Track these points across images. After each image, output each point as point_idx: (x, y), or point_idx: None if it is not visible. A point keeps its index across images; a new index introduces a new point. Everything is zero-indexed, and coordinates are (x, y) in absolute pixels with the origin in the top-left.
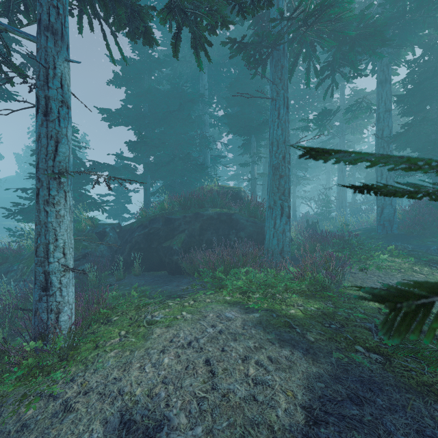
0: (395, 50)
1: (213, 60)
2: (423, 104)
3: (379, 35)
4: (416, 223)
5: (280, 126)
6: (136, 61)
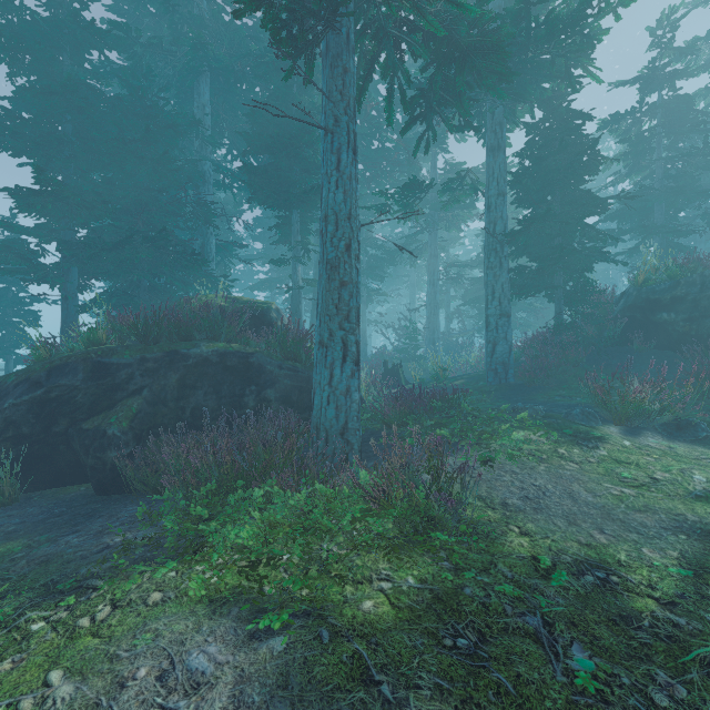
0: (510, 105)
1: (221, 61)
2: (545, 192)
3: (504, 52)
4: (539, 368)
5: (341, 185)
6: (39, 18)
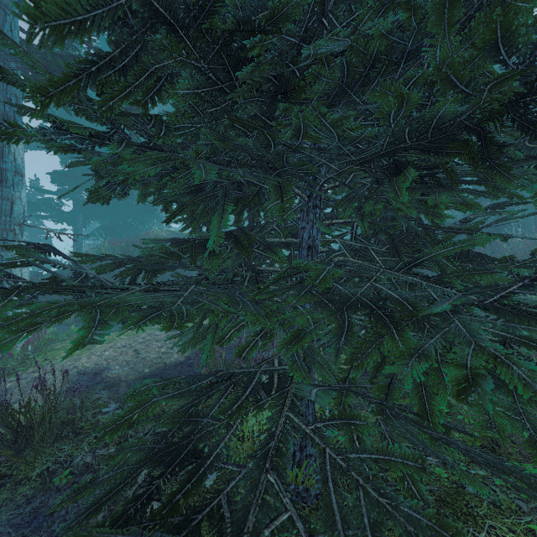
0: None
1: None
2: None
3: None
4: None
5: None
6: None
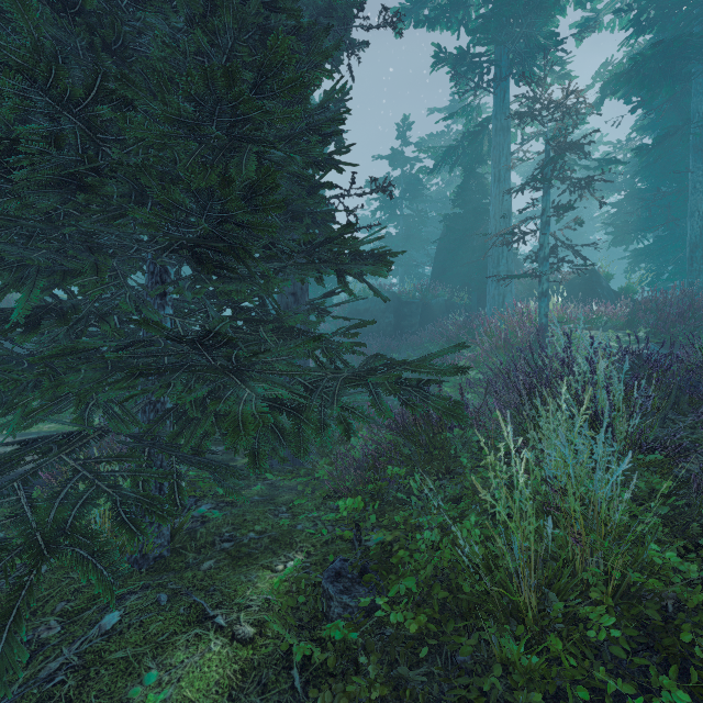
0: None
1: None
2: None
3: None
4: None
5: None
6: None
